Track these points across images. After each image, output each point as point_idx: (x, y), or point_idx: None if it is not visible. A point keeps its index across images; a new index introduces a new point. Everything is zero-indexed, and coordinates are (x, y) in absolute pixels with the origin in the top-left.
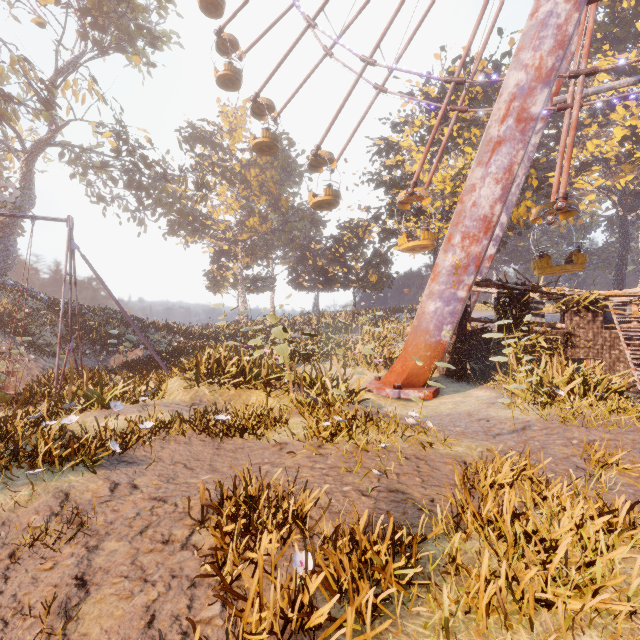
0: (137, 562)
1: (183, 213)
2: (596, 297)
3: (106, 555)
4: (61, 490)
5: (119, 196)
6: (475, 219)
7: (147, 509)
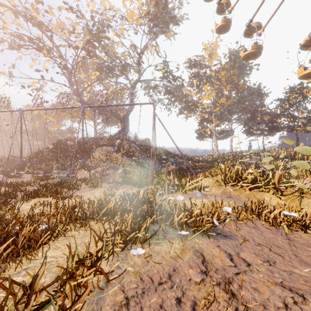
0: None
1: (187, 102)
2: None
3: None
4: (196, 249)
5: (161, 99)
6: None
7: (290, 300)
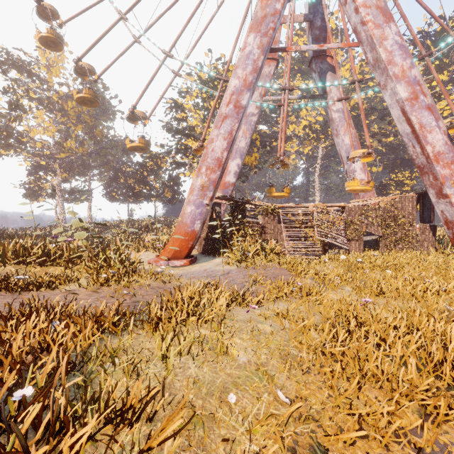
0: None
1: None
2: (274, 207)
3: None
4: None
5: None
6: (213, 159)
7: None
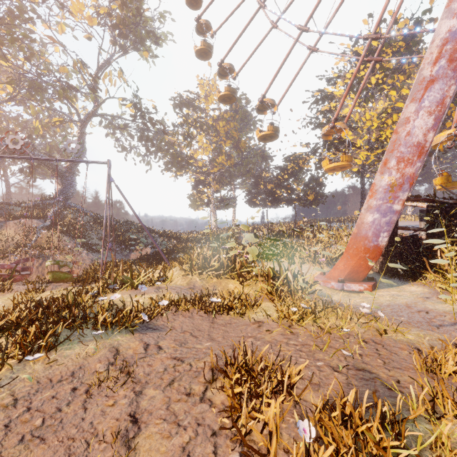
0: (170, 408)
1: (174, 155)
2: None
3: (148, 399)
4: (113, 346)
5: (134, 146)
6: (409, 146)
7: (171, 366)
